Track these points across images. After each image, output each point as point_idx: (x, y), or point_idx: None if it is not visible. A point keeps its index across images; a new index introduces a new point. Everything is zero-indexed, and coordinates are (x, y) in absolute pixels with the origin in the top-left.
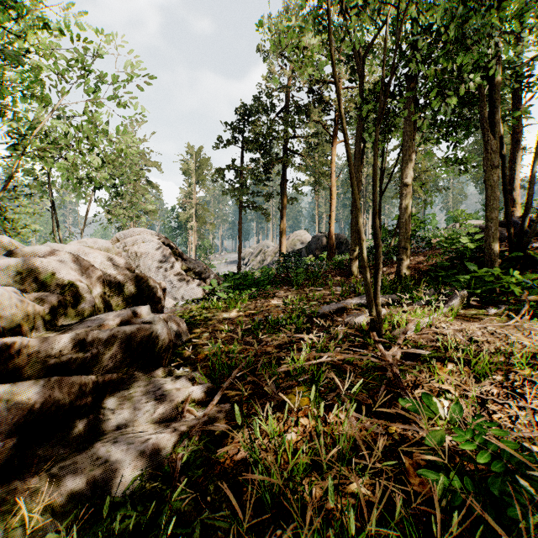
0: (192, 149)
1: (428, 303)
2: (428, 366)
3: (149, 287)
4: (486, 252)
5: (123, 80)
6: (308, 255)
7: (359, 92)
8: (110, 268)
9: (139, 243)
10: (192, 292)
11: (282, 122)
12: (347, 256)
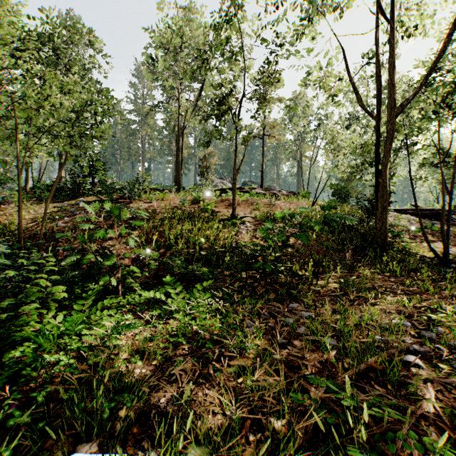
0: None
1: None
2: None
3: None
4: (25, 190)
5: None
6: None
7: None
8: None
9: None
10: None
11: None
12: None
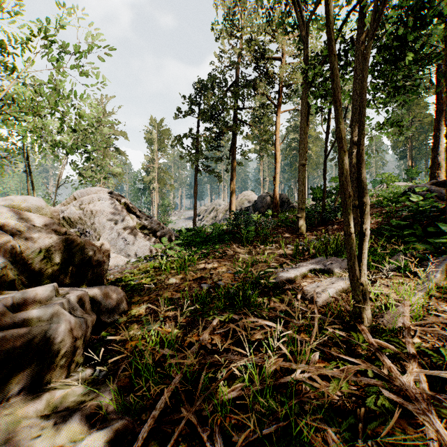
0: (155, 121)
1: (397, 268)
2: None
3: (84, 250)
4: (446, 211)
5: (85, 50)
6: (254, 213)
7: (306, 57)
8: (30, 230)
9: (95, 201)
10: (145, 249)
11: (232, 94)
12: (290, 214)
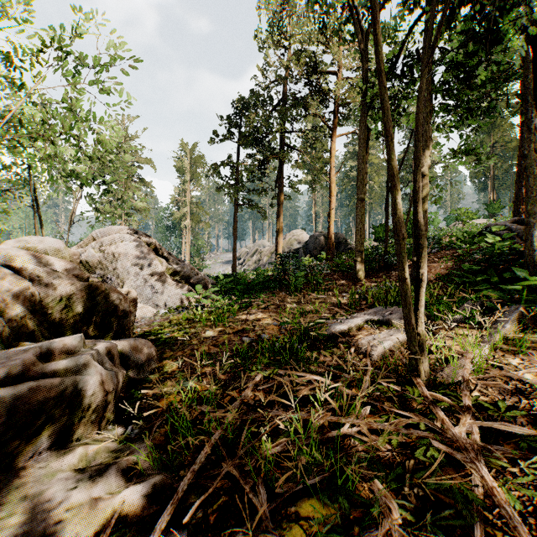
0: (186, 146)
1: (466, 319)
2: (536, 460)
3: (109, 298)
4: (525, 254)
5: (105, 63)
6: (305, 256)
7: (365, 73)
8: (50, 276)
9: (118, 242)
10: (176, 298)
11: (279, 115)
12: (348, 257)
